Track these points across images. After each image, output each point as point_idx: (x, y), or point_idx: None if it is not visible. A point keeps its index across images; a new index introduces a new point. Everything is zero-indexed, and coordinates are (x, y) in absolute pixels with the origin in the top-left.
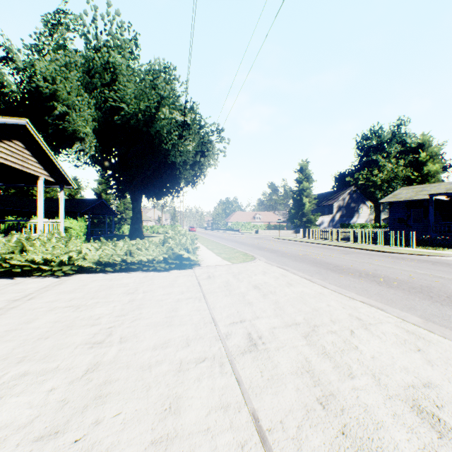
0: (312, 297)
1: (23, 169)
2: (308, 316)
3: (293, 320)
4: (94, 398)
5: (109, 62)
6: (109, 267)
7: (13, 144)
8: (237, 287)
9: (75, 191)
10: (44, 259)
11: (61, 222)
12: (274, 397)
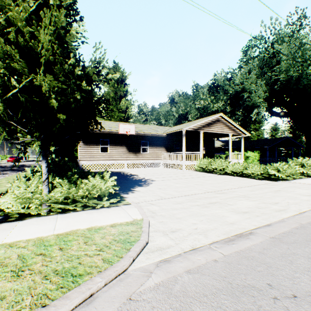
0: (289, 198)
1: (221, 132)
2: (256, 197)
3: (247, 195)
4: (184, 187)
5: (273, 52)
6: (236, 174)
7: (217, 124)
8: (268, 188)
9: (274, 133)
10: (215, 168)
11: (241, 154)
12: (202, 195)
